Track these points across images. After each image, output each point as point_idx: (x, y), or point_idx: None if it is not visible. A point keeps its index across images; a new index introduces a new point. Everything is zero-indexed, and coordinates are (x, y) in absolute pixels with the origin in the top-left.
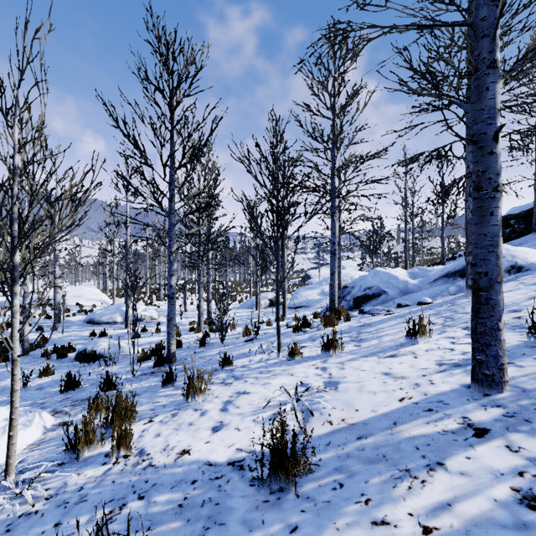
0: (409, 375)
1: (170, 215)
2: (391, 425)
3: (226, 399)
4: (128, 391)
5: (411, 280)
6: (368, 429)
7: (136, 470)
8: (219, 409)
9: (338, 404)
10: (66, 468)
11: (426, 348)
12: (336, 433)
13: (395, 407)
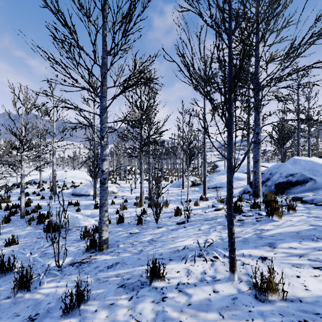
0: None
1: (101, 99)
2: None
3: None
4: (35, 301)
5: None
6: None
7: None
8: None
9: None
10: None
11: None
12: None
13: None
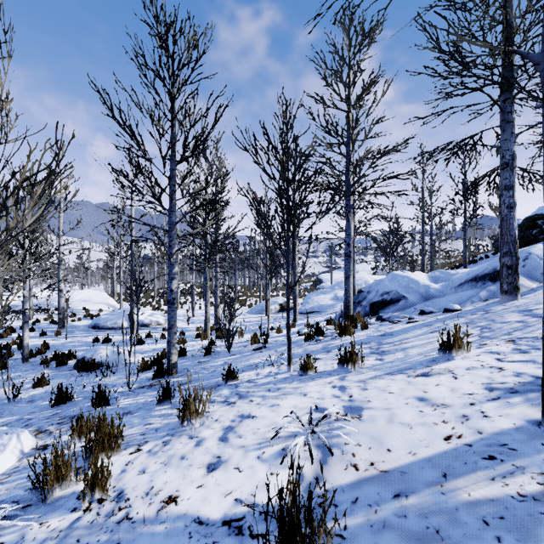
0: (452, 403)
1: (170, 213)
2: (439, 477)
3: (227, 424)
4: (121, 408)
5: (433, 285)
6: (408, 481)
7: (108, 523)
8: (217, 438)
9: (364, 440)
10: (30, 513)
11: (466, 366)
12: (364, 484)
13: (441, 449)
